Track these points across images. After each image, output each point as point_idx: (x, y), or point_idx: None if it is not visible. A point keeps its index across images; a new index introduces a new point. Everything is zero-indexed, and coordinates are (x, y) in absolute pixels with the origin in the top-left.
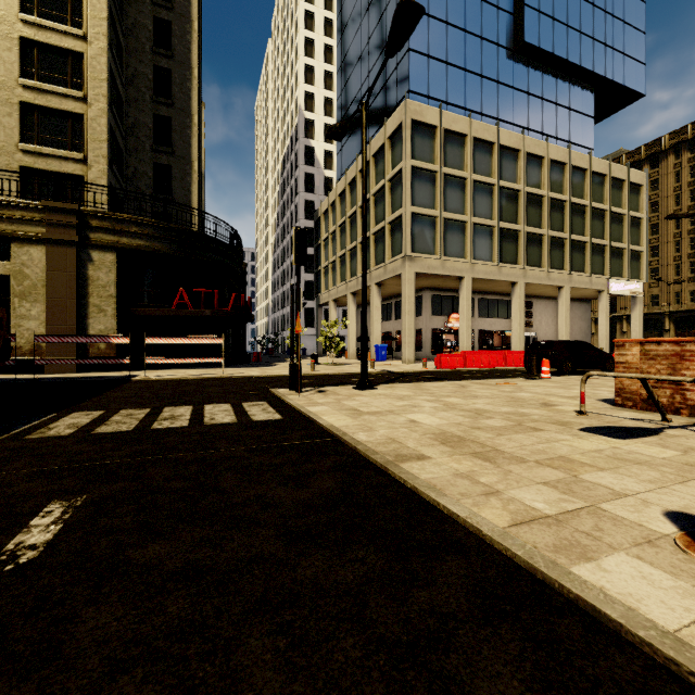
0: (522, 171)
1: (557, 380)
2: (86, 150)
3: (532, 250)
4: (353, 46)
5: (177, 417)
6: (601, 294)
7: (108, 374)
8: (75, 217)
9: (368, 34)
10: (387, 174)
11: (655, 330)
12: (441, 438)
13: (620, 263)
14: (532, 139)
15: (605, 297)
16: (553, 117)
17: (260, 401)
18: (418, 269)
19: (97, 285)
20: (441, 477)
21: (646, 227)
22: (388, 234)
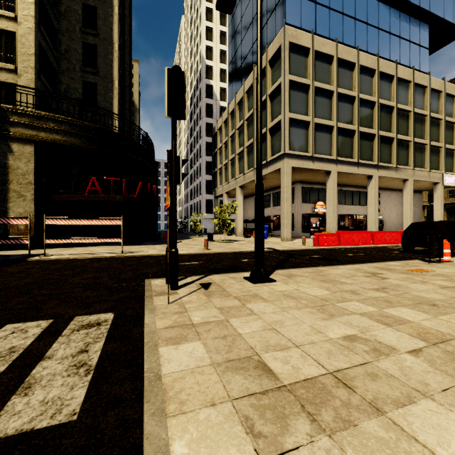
0: (377, 86)
1: None
2: (17, 62)
3: (384, 150)
4: (241, 2)
5: None
6: (436, 186)
7: (21, 252)
8: None
9: None
10: (268, 89)
11: None
12: None
13: (451, 161)
14: (384, 61)
15: (440, 187)
16: (397, 48)
17: (108, 310)
18: (294, 164)
19: (16, 173)
20: None
21: None
22: (269, 137)
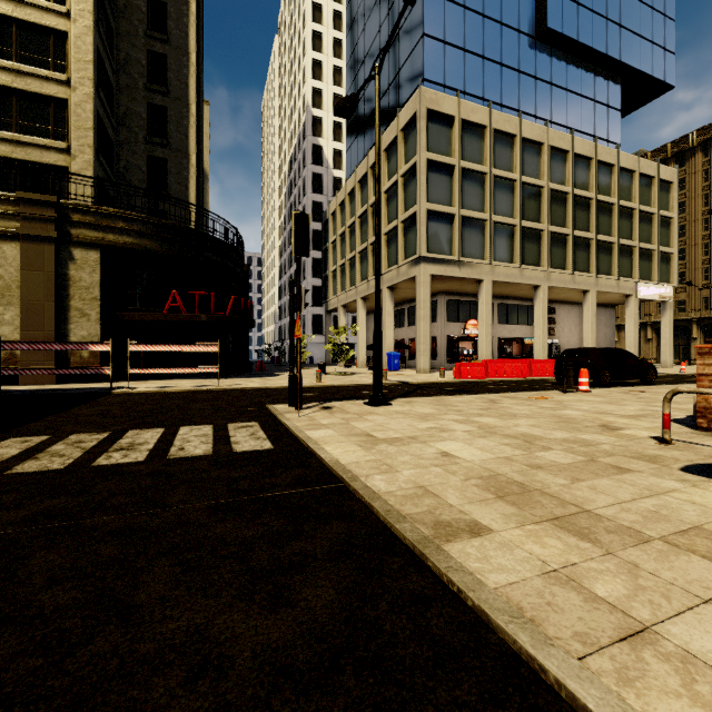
0: (546, 165)
1: (598, 393)
2: (70, 139)
3: (556, 251)
4: (363, 35)
5: (136, 446)
6: (628, 299)
7: (90, 385)
8: (54, 211)
9: (379, 21)
10: (400, 169)
11: (682, 338)
12: (493, 486)
13: (649, 265)
14: (556, 132)
15: (633, 301)
16: (577, 110)
17: (250, 421)
18: (434, 271)
19: (79, 286)
20: (523, 581)
21: (677, 227)
22: (401, 233)
